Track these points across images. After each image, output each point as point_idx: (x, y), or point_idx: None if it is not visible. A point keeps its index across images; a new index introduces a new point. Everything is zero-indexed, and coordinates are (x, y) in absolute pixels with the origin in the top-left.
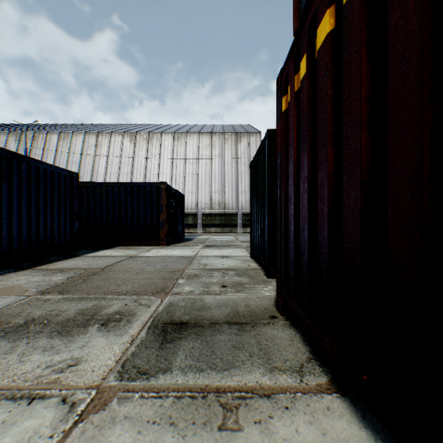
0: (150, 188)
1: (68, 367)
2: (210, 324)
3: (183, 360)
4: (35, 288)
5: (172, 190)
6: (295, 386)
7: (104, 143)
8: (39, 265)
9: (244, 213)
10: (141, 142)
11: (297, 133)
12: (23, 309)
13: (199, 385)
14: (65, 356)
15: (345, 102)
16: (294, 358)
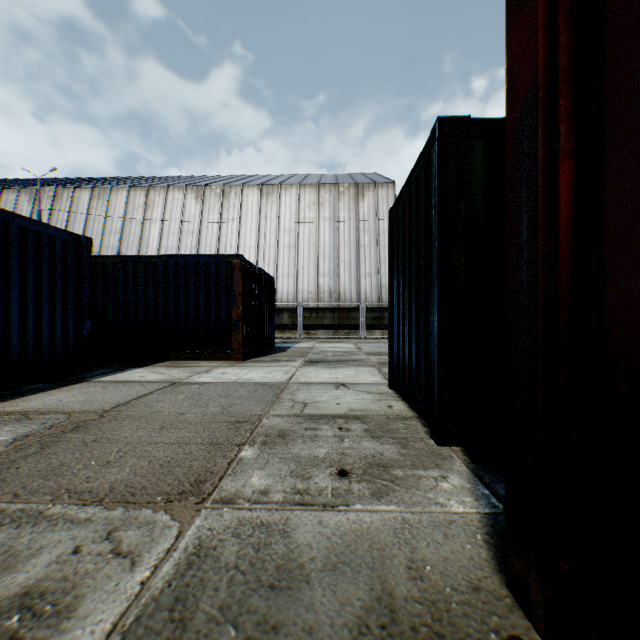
0: (216, 265)
1: None
2: None
3: None
4: None
5: (253, 269)
6: None
7: (158, 203)
8: None
9: (369, 307)
10: (212, 200)
11: None
12: None
13: None
14: None
15: None
16: None
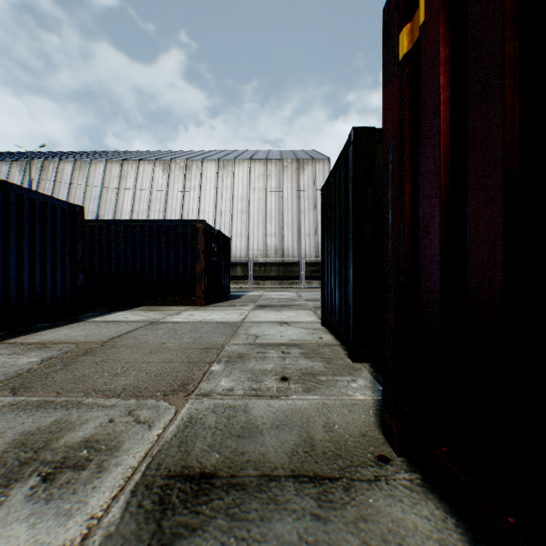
0: (183, 228)
1: None
2: (258, 479)
3: None
4: None
5: (213, 231)
6: None
7: (131, 174)
8: (15, 336)
9: (308, 262)
10: (177, 172)
11: (448, 79)
12: None
13: None
14: None
15: None
16: None
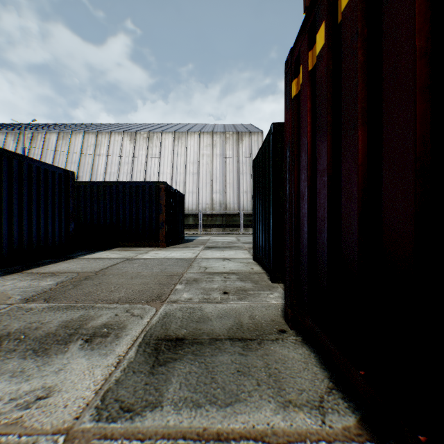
0: (149, 188)
1: (36, 400)
2: (209, 340)
3: (176, 390)
4: (20, 295)
5: (171, 190)
6: (316, 430)
7: (104, 143)
8: (29, 268)
9: (246, 213)
10: (141, 141)
11: (311, 119)
12: (0, 320)
13: (195, 428)
14: (35, 384)
15: (387, 65)
16: (311, 388)
